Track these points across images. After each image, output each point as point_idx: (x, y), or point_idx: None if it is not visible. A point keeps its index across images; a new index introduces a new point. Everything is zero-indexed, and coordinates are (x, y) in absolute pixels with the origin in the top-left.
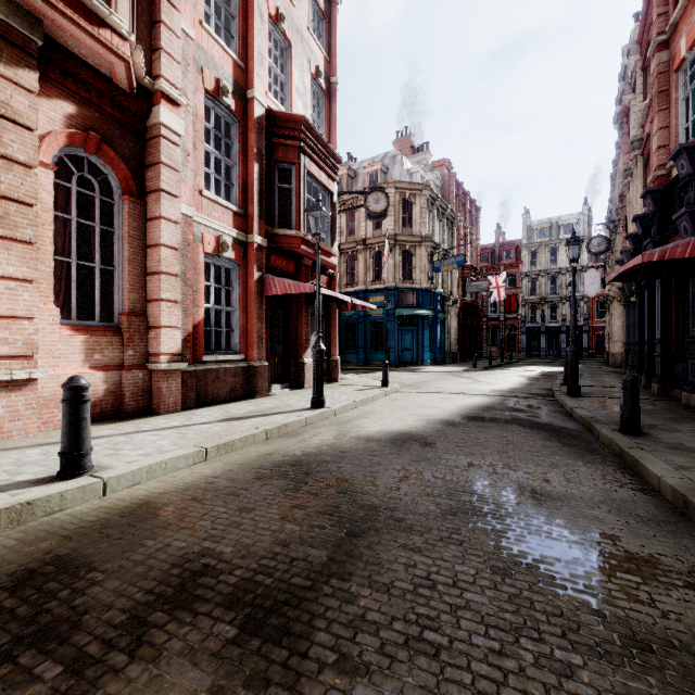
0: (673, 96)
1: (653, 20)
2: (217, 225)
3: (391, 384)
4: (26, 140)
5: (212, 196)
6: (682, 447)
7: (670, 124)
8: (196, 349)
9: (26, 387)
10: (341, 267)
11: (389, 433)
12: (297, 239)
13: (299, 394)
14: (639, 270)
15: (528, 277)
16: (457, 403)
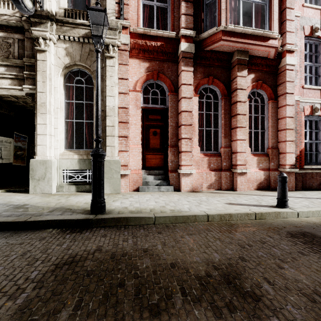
0: None
1: None
2: (311, 100)
3: None
4: (244, 94)
5: (308, 86)
6: None
7: None
8: (300, 162)
9: (244, 175)
10: None
11: None
12: None
13: None
14: None
15: None
16: None
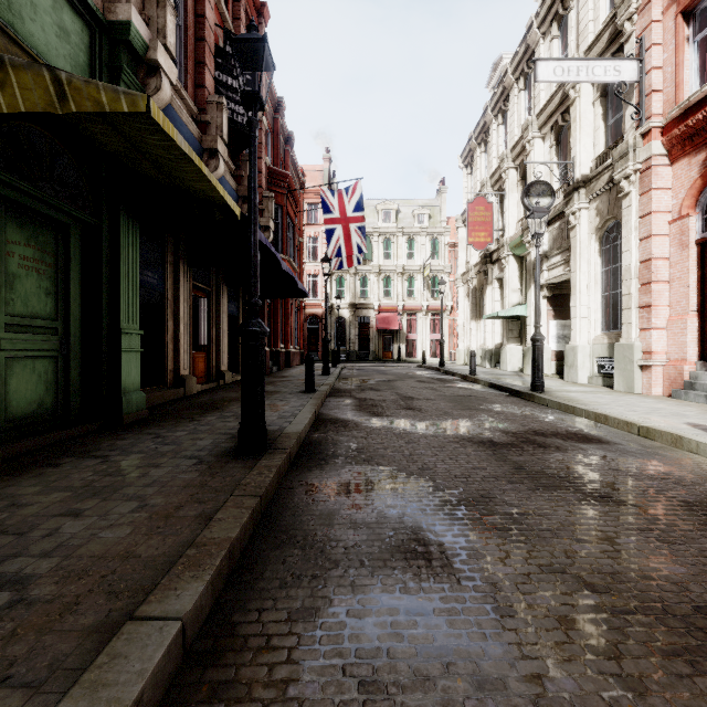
0: None
1: None
2: None
3: None
4: None
5: None
6: None
7: None
8: None
9: None
10: None
11: None
12: None
13: None
14: None
15: None
16: None
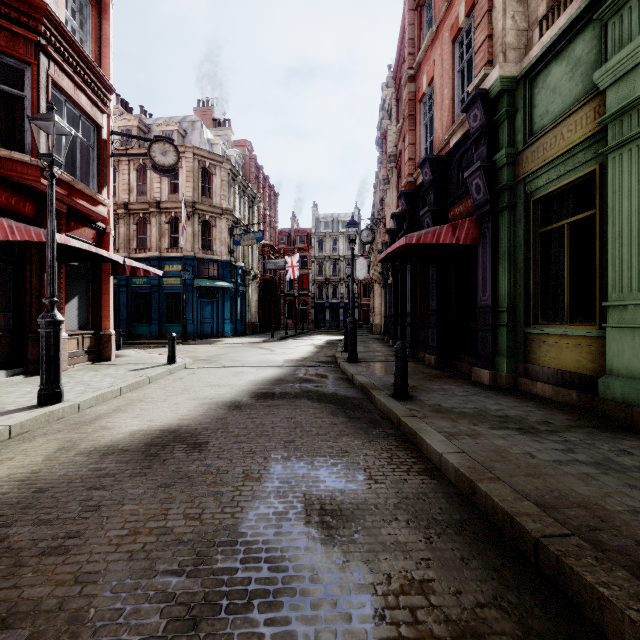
0: (418, 120)
1: (405, 56)
2: None
3: (182, 360)
4: None
5: None
6: (442, 409)
7: (416, 142)
8: None
9: None
10: (130, 229)
11: (147, 434)
12: (33, 168)
13: (35, 383)
14: (399, 254)
15: (316, 260)
16: (250, 378)
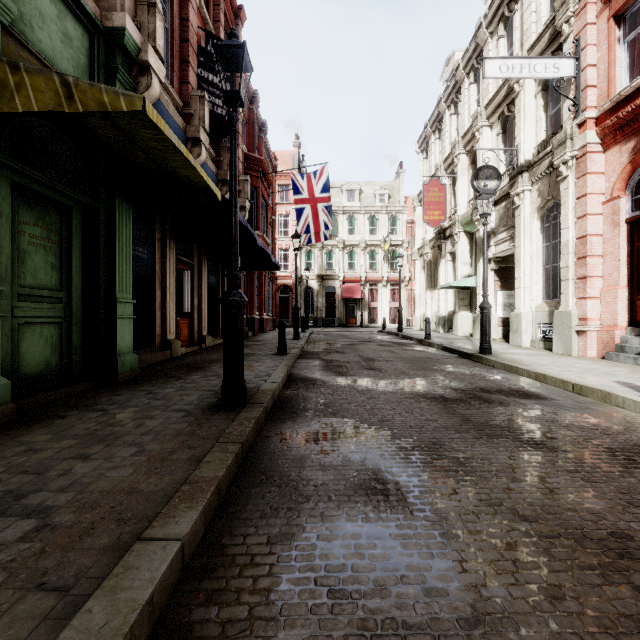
0: None
1: None
2: None
3: None
4: None
5: None
6: None
7: None
8: None
9: None
10: None
11: None
12: None
13: None
14: None
15: None
16: None
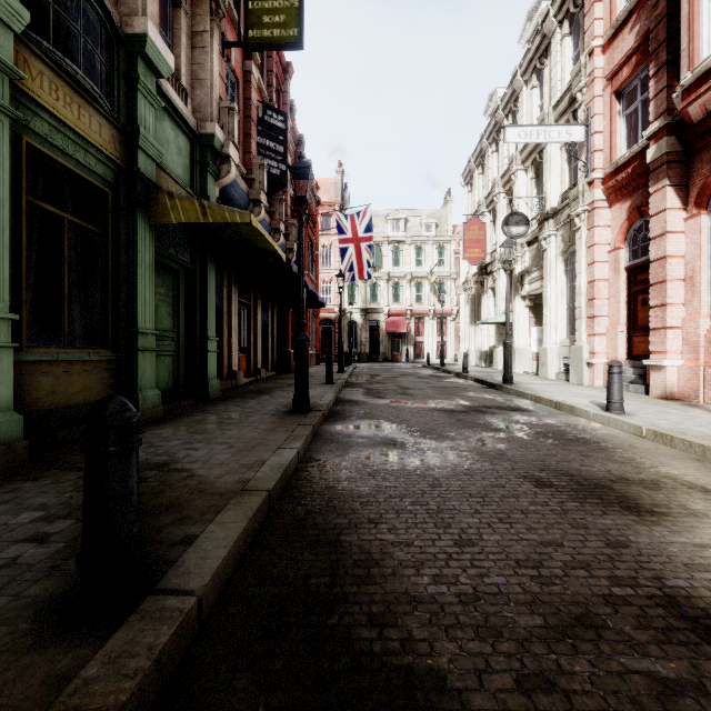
0: None
1: None
2: None
3: None
4: None
5: None
6: (149, 513)
7: None
8: None
9: None
10: None
11: (655, 503)
12: None
13: None
14: None
15: None
16: None
